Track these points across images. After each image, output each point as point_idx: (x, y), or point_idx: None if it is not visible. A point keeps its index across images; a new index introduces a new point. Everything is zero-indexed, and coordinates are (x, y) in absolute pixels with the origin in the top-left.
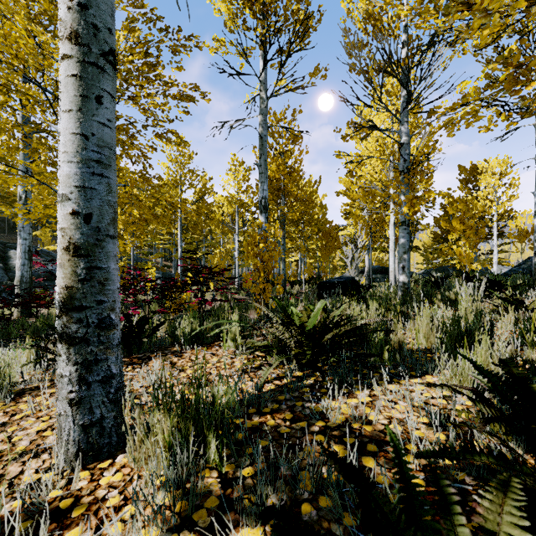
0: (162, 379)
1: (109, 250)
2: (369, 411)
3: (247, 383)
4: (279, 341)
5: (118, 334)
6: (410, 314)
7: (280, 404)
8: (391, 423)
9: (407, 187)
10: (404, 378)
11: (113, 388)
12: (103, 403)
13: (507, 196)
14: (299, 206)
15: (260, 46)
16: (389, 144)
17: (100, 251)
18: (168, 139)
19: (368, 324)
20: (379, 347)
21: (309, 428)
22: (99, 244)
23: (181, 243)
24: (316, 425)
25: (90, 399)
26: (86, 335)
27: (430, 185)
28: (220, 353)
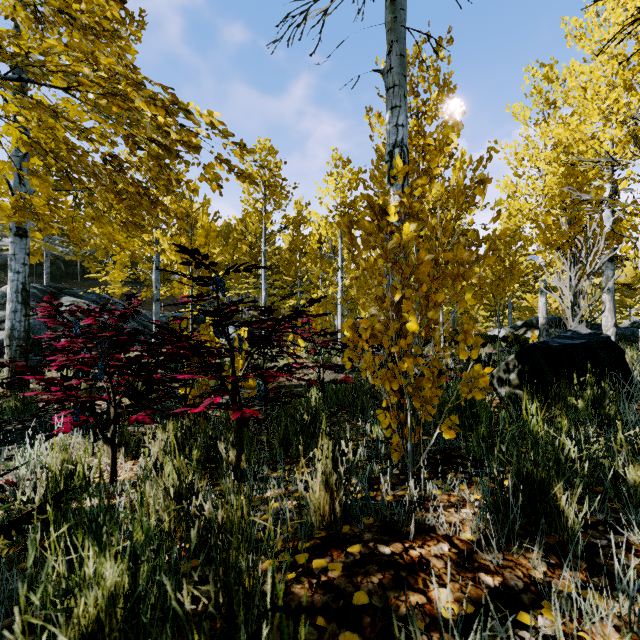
0: None
1: None
2: None
3: None
4: None
5: None
6: None
7: None
8: None
9: None
10: None
11: None
12: None
13: None
14: None
15: None
16: None
17: None
18: None
19: None
20: None
21: None
22: None
23: (265, 285)
24: None
25: None
26: None
27: None
28: None
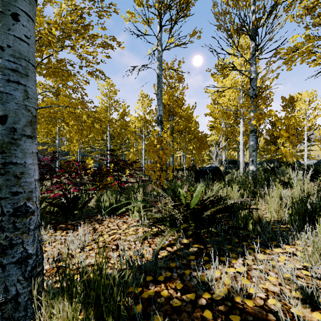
0: (85, 243)
1: (25, 148)
2: (247, 282)
3: (146, 248)
4: (170, 214)
5: (35, 219)
6: (259, 192)
7: (171, 272)
8: (268, 297)
9: (255, 107)
10: (267, 247)
11: (29, 266)
12: (18, 281)
13: (313, 115)
14: (182, 122)
15: (157, 16)
16: (240, 82)
17: (15, 149)
18: (96, 76)
19: (236, 203)
20: (245, 220)
21: (197, 301)
22: (14, 142)
23: (109, 145)
24: (203, 298)
25: (6, 278)
26: (1, 223)
27: (270, 106)
28: (129, 221)
